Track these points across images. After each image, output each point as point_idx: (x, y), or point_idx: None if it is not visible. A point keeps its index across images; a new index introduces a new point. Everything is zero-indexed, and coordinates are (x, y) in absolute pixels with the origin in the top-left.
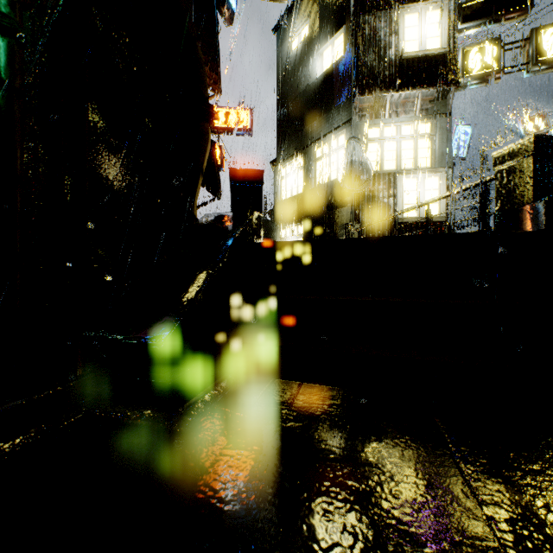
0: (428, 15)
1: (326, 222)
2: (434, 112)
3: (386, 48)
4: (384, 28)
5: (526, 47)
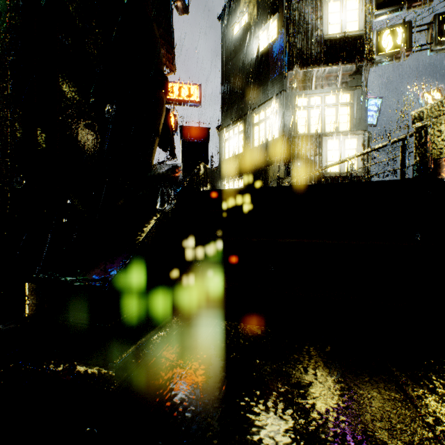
0: (347, 3)
1: (262, 176)
2: (352, 85)
3: (313, 31)
4: (311, 14)
5: (430, 30)
